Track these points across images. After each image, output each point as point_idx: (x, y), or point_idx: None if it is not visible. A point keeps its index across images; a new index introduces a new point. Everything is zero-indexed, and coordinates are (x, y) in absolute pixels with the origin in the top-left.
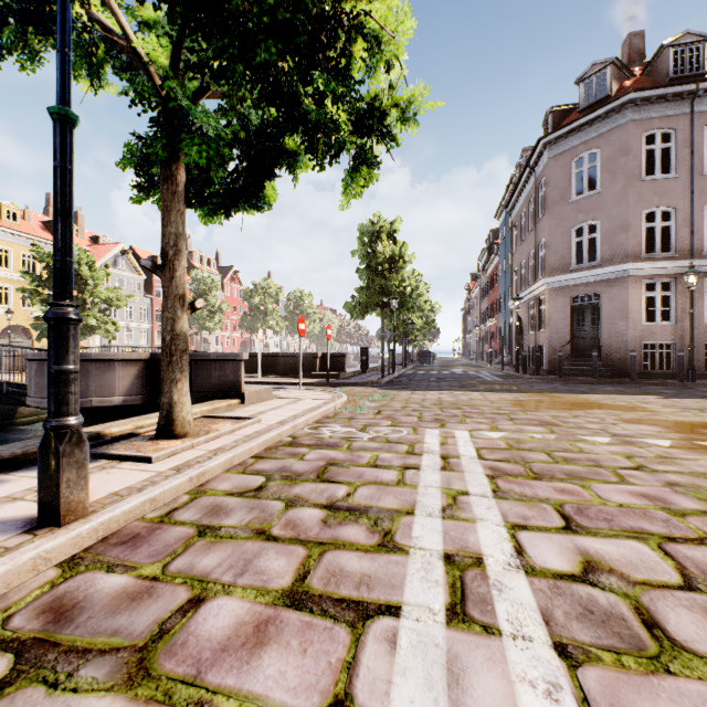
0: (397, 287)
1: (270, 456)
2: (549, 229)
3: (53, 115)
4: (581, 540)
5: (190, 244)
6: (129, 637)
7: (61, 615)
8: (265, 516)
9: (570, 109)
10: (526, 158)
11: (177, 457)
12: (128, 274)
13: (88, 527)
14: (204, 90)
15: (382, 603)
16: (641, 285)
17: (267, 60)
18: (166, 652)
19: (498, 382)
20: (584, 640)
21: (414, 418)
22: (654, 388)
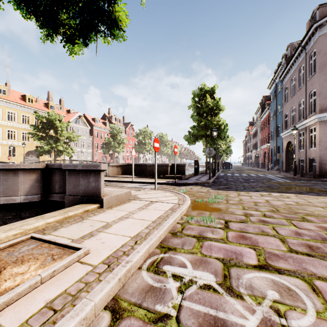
0: (215, 125)
1: None
2: (320, 82)
3: None
4: None
5: (111, 112)
6: None
7: None
8: None
9: None
10: (294, 46)
11: None
12: (82, 126)
13: None
14: None
15: None
16: None
17: None
18: None
19: (292, 184)
20: None
21: (277, 241)
22: None
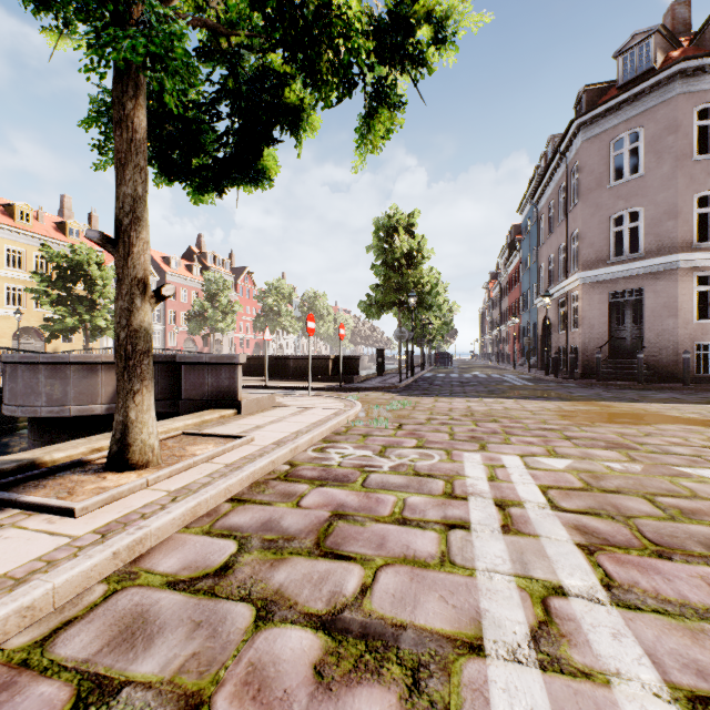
0: (415, 284)
1: (254, 499)
2: (583, 218)
3: None
4: None
5: (204, 245)
6: None
7: None
8: (214, 650)
9: (606, 88)
10: (554, 145)
11: (117, 505)
12: None
13: None
14: None
15: None
16: (692, 278)
17: None
18: None
19: (530, 387)
20: None
21: (445, 435)
22: None
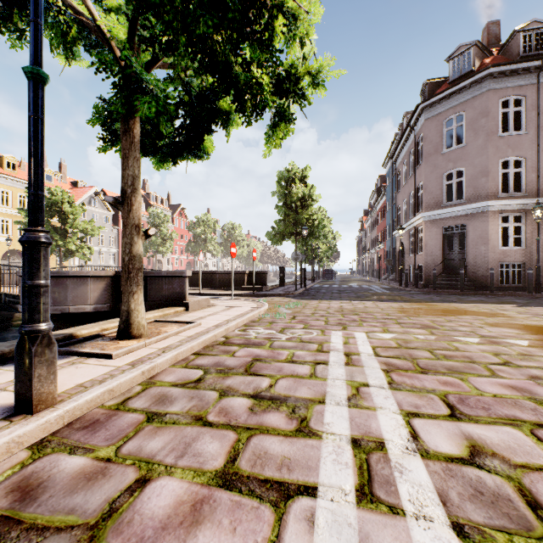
0: (307, 220)
1: (207, 353)
2: (425, 174)
3: (27, 73)
4: (465, 427)
5: (148, 187)
6: (83, 516)
7: (26, 494)
8: (203, 404)
9: (442, 81)
10: (407, 120)
11: (133, 354)
12: (100, 210)
13: (56, 414)
14: (155, 60)
15: (301, 484)
16: (498, 218)
17: (205, 33)
18: (114, 530)
19: (386, 294)
20: (478, 520)
21: (322, 322)
22: (509, 298)
